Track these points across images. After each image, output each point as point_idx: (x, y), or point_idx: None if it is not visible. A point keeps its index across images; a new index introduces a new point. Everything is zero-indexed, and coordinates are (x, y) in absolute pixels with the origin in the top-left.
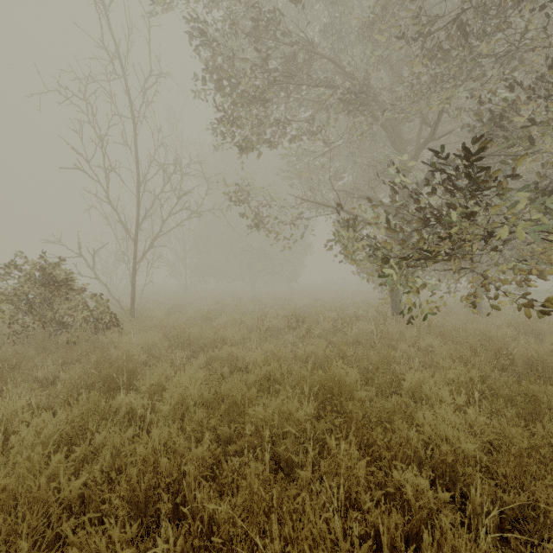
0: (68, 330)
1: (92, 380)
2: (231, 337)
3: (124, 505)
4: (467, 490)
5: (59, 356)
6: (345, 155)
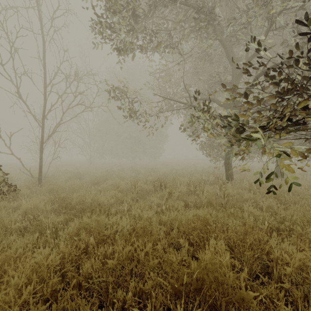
0: None
1: None
2: (105, 202)
3: None
4: None
5: None
6: (191, 75)
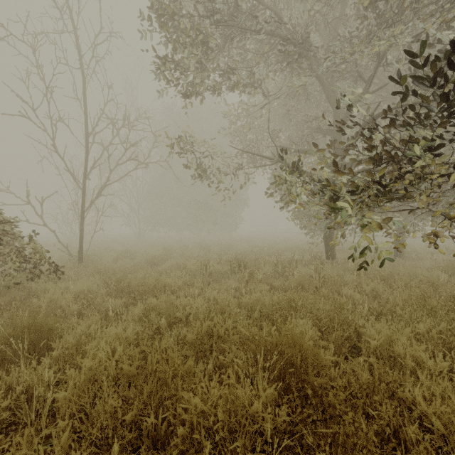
0: None
1: None
2: (172, 283)
3: None
4: None
5: None
6: (280, 117)
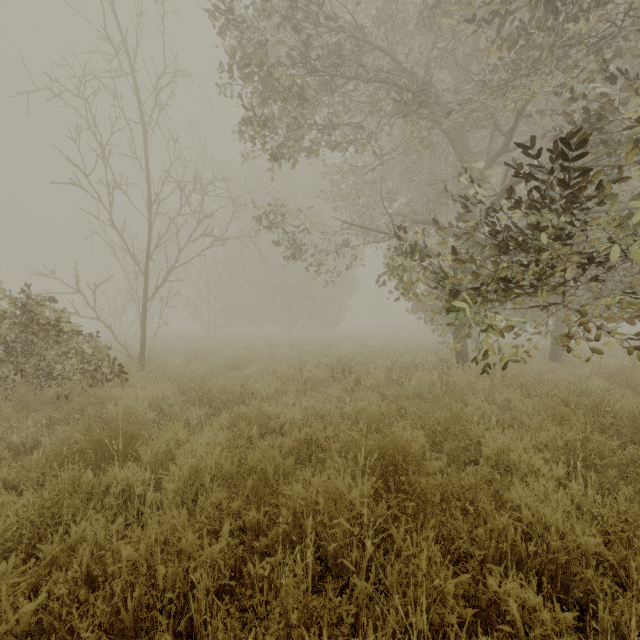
0: (58, 382)
1: (80, 447)
2: (261, 390)
3: (102, 637)
4: (585, 601)
5: (45, 415)
6: (398, 174)
